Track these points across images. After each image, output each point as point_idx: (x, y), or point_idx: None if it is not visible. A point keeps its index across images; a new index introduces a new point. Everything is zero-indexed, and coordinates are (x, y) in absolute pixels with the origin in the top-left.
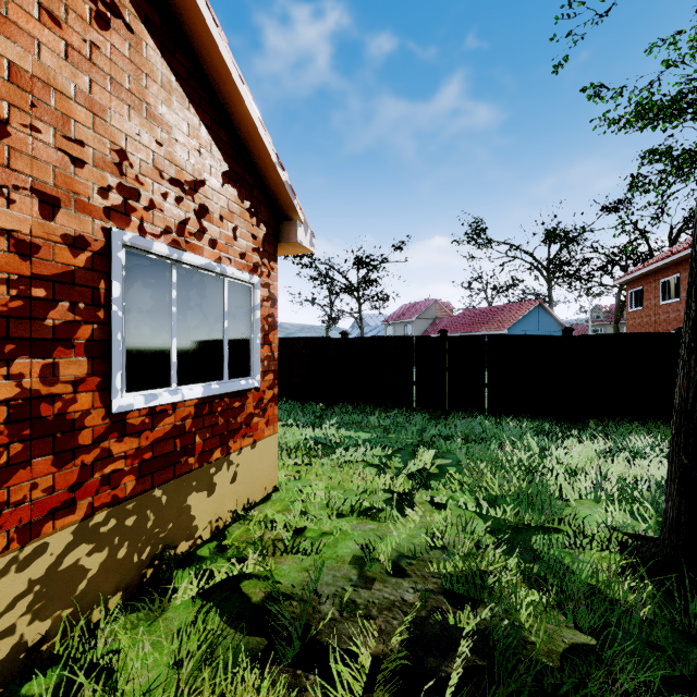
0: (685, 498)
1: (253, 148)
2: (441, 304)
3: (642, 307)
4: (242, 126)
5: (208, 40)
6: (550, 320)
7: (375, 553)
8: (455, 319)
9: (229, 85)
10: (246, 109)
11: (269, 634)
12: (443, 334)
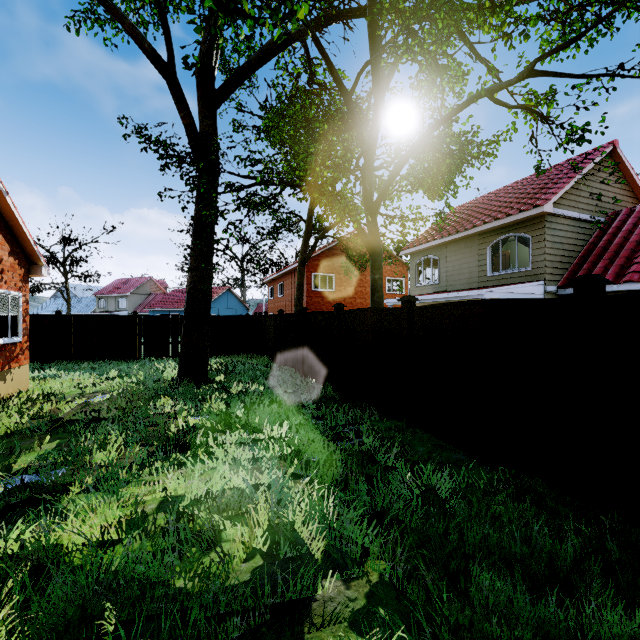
0: (180, 360)
1: (22, 239)
2: (156, 282)
3: (273, 297)
4: (18, 232)
5: (10, 211)
6: (236, 301)
7: (86, 392)
8: (167, 297)
9: (16, 222)
10: (23, 229)
11: (51, 403)
12: (135, 314)
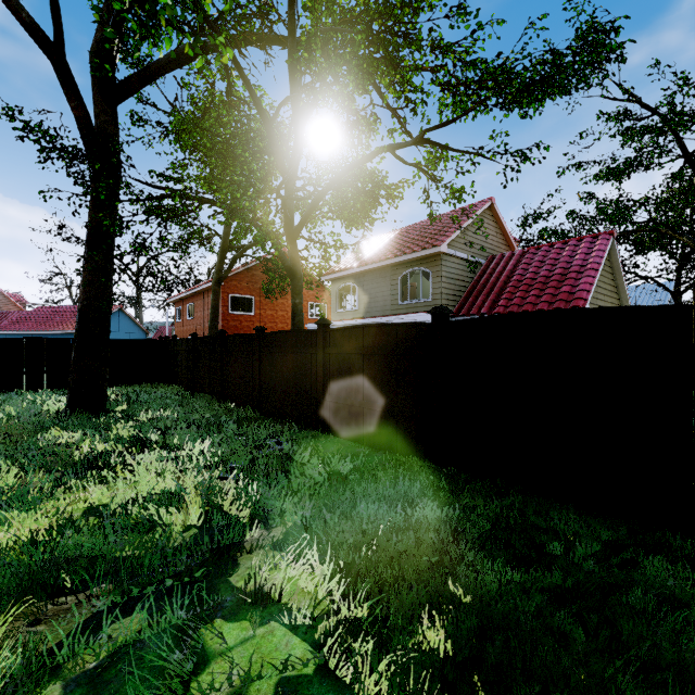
0: (69, 389)
1: None
2: (8, 296)
3: (181, 320)
4: None
5: None
6: (131, 323)
7: None
8: (27, 316)
9: None
10: None
11: None
12: None
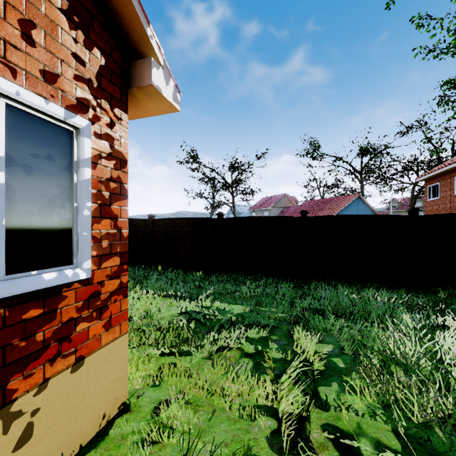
0: None
1: None
2: (289, 197)
3: (438, 197)
4: None
5: None
6: (365, 208)
7: None
8: (299, 207)
9: None
10: None
11: None
12: (304, 215)
